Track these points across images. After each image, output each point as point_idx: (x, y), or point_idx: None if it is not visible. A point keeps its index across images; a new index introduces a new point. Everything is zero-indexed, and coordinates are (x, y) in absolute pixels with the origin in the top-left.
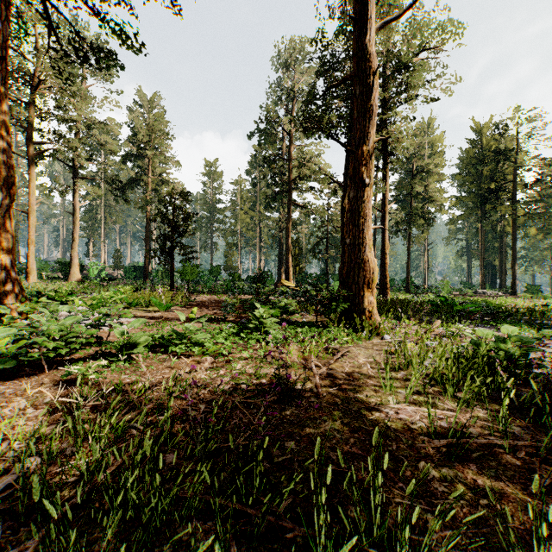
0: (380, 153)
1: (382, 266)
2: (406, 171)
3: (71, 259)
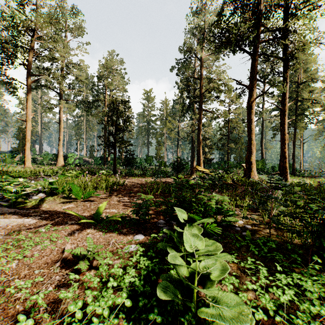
0: (283, 57)
1: (282, 154)
2: (292, 82)
3: (58, 152)
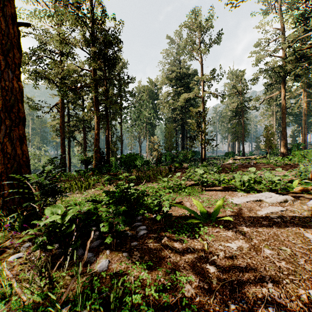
0: None
1: None
2: None
3: None
